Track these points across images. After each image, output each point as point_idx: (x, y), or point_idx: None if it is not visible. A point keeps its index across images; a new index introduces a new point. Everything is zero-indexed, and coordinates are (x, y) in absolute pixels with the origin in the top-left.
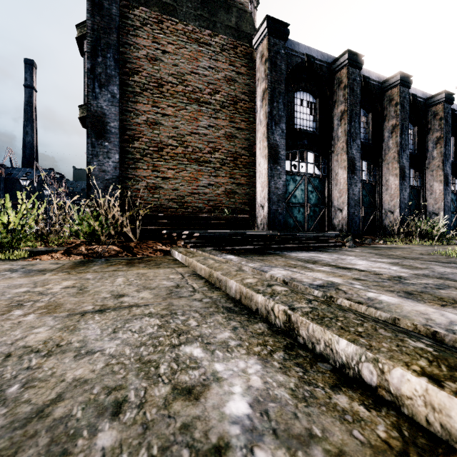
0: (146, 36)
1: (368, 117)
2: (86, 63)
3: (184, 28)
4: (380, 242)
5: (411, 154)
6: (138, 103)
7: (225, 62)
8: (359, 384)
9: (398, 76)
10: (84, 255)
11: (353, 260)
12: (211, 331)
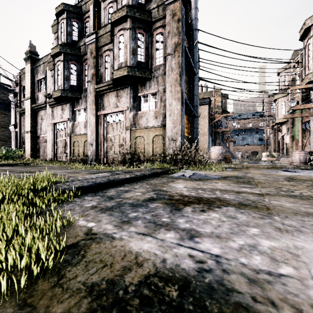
0: None
1: None
2: None
3: (0, 111)
4: None
5: None
6: None
7: None
8: None
9: None
10: None
11: None
12: None
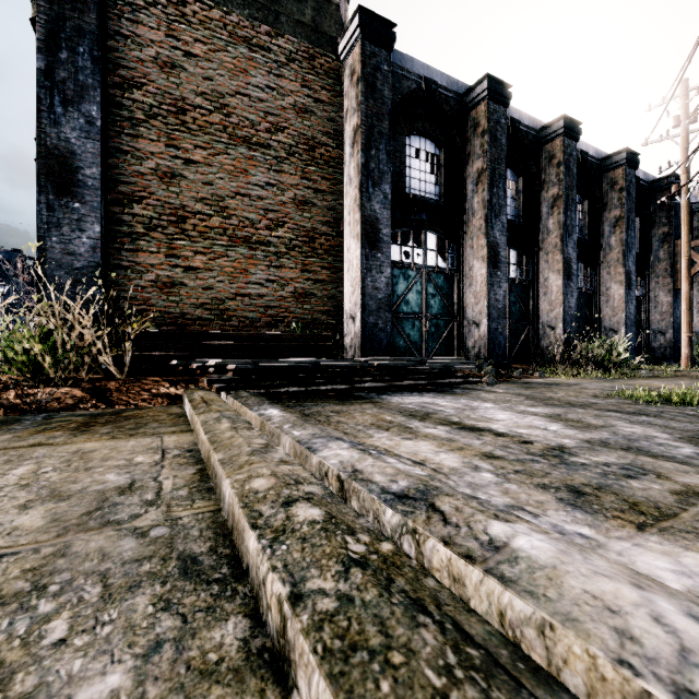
0: (156, 25)
1: (518, 182)
2: None
3: (224, 17)
4: (535, 374)
5: (580, 241)
6: (141, 139)
7: (294, 80)
8: None
9: (562, 121)
10: (7, 409)
11: (490, 412)
12: (76, 669)
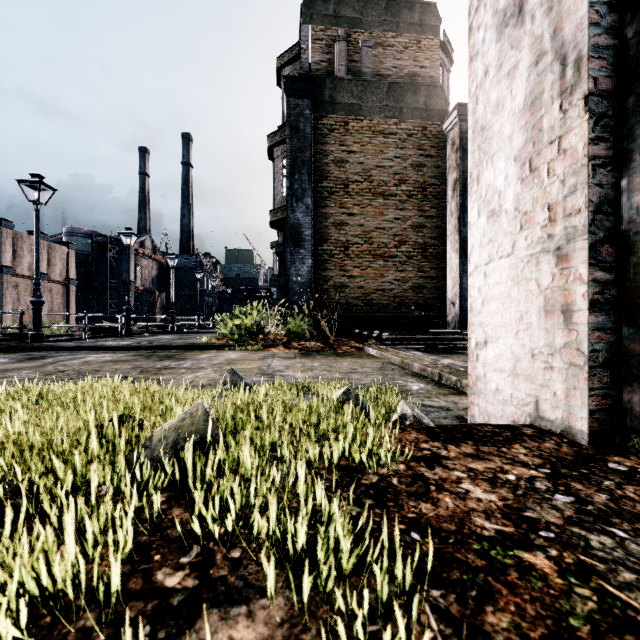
0: (333, 141)
1: None
2: (275, 170)
3: (369, 123)
4: None
5: None
6: (326, 207)
7: (412, 148)
8: (456, 388)
9: None
10: (300, 349)
11: None
12: (405, 379)
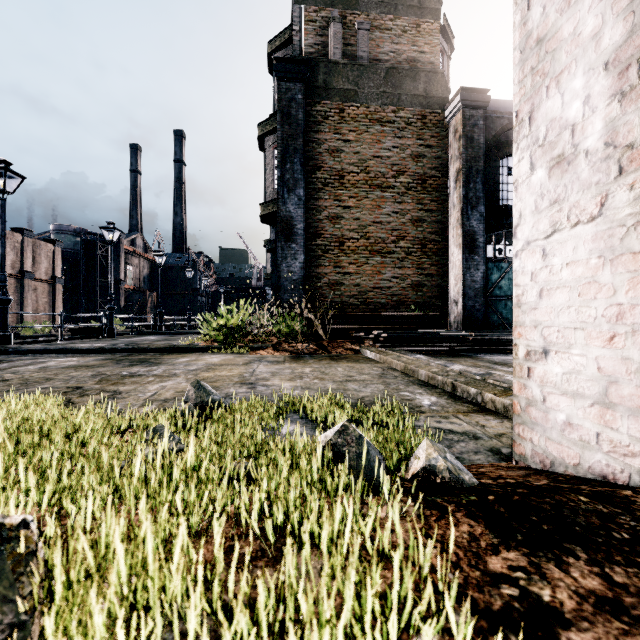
0: (328, 129)
1: None
2: (266, 161)
3: (366, 110)
4: None
5: None
6: (320, 200)
7: (411, 137)
8: (476, 403)
9: None
10: (290, 352)
11: None
12: (412, 390)
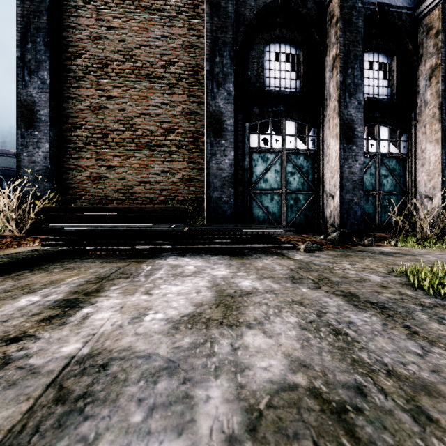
0: (90, 15)
1: (391, 63)
2: None
3: None
4: (391, 243)
5: None
6: (81, 88)
7: (182, 27)
8: None
9: None
10: None
11: (187, 281)
12: None
